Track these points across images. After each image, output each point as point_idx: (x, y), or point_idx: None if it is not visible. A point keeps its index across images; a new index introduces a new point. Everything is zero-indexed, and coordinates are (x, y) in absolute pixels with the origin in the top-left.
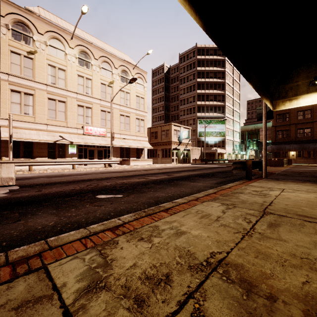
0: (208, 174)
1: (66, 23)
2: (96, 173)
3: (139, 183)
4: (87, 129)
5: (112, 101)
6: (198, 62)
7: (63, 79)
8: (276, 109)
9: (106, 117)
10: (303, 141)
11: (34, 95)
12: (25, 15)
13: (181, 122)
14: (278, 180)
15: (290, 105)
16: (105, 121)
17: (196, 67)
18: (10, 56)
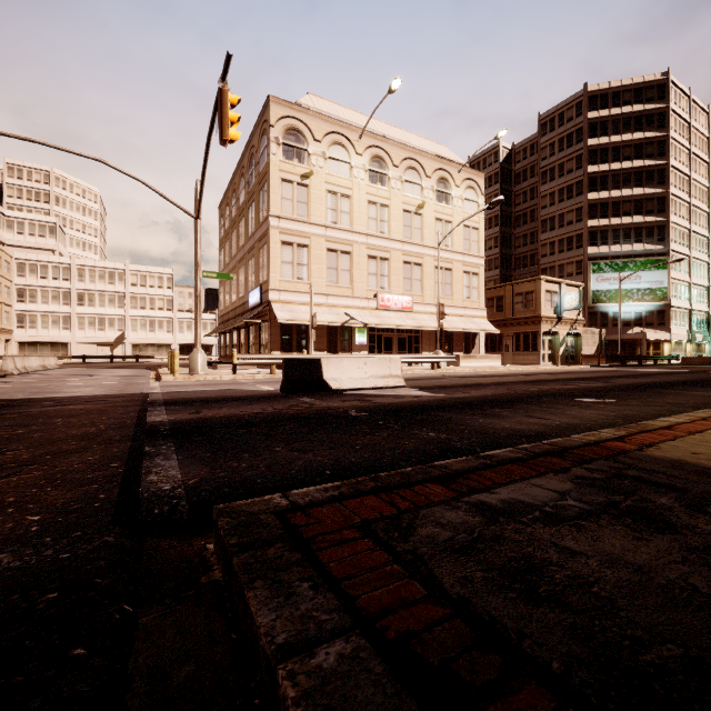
0: (689, 382)
1: (346, 111)
2: (446, 377)
3: (587, 390)
4: (383, 299)
5: (422, 242)
6: (590, 126)
7: (347, 213)
8: None
9: (411, 274)
10: None
11: (310, 247)
12: (298, 115)
13: (543, 271)
14: None
15: None
16: (410, 282)
17: (585, 139)
18: (280, 188)
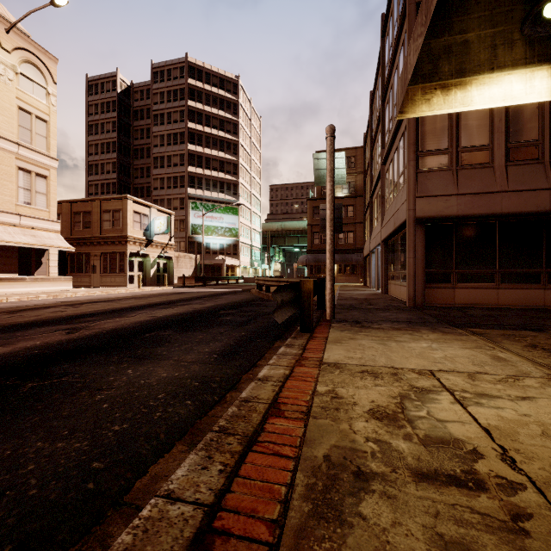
0: (203, 315)
1: None
2: None
3: None
4: None
5: None
6: (190, 90)
7: None
8: (405, 114)
9: None
10: (345, 251)
11: None
12: None
13: (155, 202)
14: (363, 325)
15: (444, 103)
16: None
17: (186, 98)
18: None
